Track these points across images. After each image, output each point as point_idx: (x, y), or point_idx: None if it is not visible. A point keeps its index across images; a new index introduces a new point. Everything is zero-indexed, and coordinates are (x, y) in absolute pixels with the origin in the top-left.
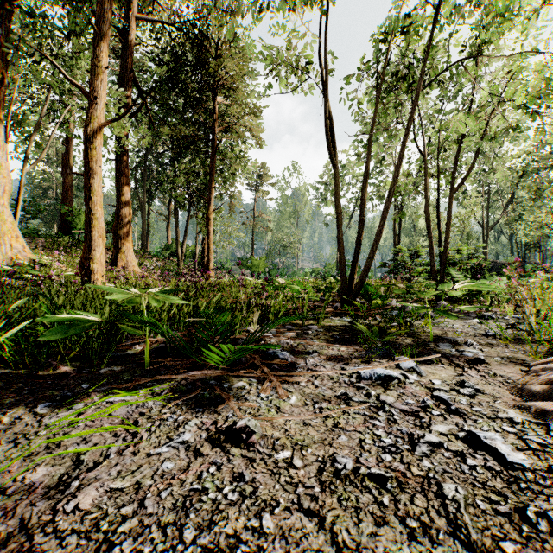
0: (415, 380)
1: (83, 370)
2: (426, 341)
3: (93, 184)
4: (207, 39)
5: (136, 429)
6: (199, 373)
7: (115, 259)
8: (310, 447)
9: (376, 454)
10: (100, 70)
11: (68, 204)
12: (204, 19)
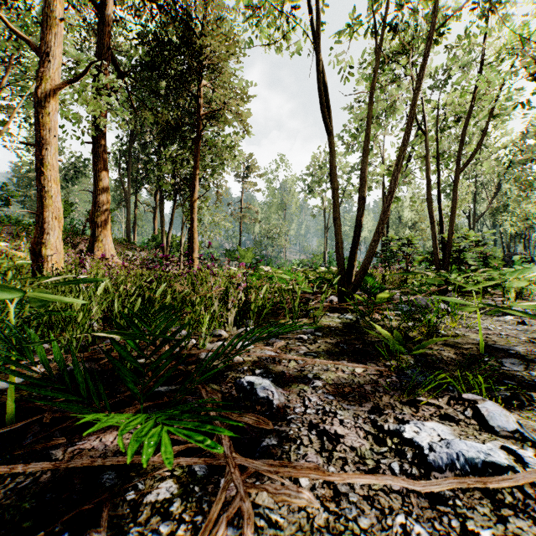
0: None
1: None
2: (476, 354)
3: (47, 156)
4: (191, 18)
5: None
6: (94, 445)
7: (91, 248)
8: None
9: None
10: (56, 23)
11: None
12: None
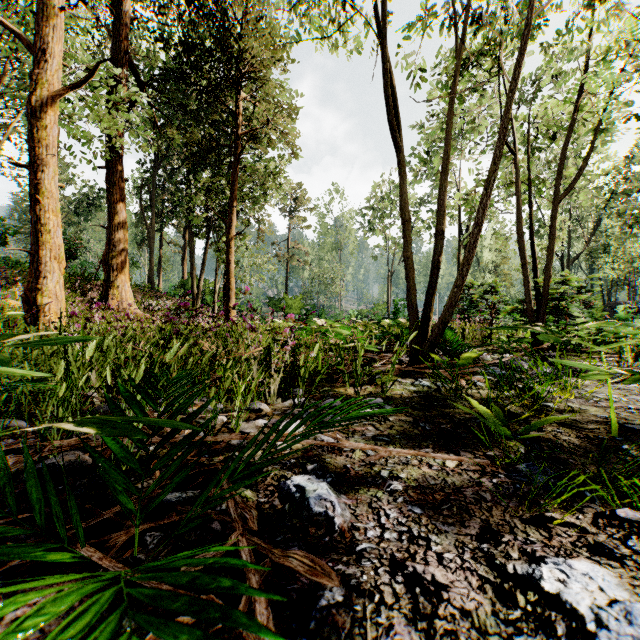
0: None
1: None
2: (607, 439)
3: (44, 180)
4: (227, 16)
5: None
6: None
7: (105, 296)
8: None
9: None
10: (55, 14)
11: None
12: None
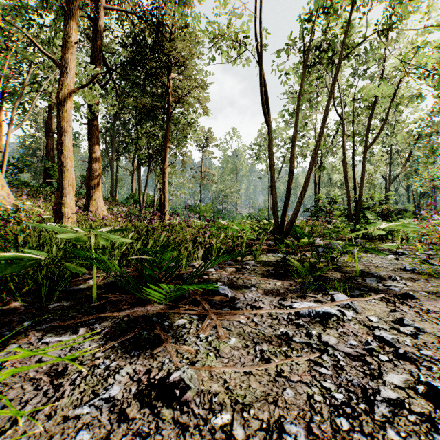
0: (352, 317)
1: (33, 305)
2: (353, 276)
3: (65, 141)
4: (163, 26)
5: (18, 414)
6: (142, 309)
7: (87, 205)
8: (252, 406)
9: (329, 417)
10: (71, 45)
11: (50, 161)
12: (160, 9)
